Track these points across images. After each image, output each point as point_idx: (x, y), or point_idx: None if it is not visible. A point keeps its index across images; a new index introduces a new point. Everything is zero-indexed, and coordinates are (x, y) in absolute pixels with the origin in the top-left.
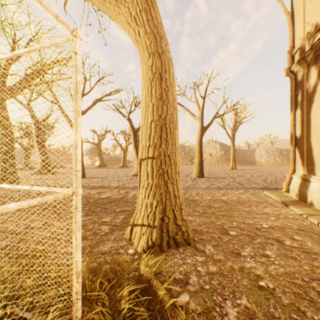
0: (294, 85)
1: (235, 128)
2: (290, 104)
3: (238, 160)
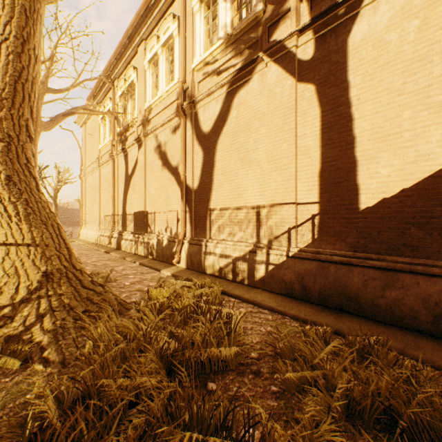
0: (83, 184)
1: (59, 188)
2: (81, 193)
3: (65, 221)
